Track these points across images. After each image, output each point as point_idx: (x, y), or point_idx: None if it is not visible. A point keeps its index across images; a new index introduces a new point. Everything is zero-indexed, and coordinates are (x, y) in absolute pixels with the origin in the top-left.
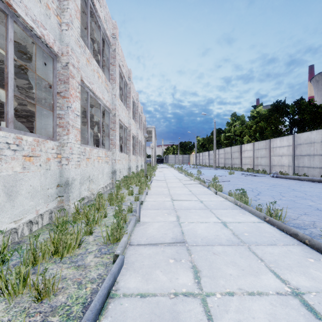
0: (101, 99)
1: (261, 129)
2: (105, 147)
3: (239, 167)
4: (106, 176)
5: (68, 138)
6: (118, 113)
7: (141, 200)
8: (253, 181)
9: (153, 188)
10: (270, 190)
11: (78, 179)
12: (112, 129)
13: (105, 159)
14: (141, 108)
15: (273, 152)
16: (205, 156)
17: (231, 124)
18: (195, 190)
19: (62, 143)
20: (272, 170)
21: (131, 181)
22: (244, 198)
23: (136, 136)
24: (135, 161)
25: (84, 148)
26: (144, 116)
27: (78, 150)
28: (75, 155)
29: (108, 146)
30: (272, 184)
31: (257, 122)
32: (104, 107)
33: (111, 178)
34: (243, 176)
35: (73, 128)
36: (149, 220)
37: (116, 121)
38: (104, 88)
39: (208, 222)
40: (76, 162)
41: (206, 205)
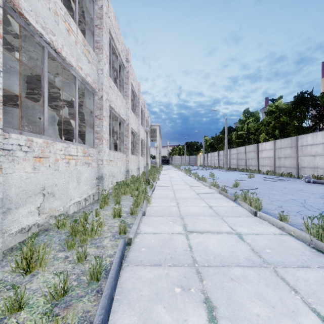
0: (75, 68)
1: (282, 125)
2: (88, 142)
3: (256, 169)
4: (87, 184)
5: None
6: (110, 99)
7: (128, 237)
8: (288, 188)
9: (155, 202)
10: None
11: None
12: (98, 117)
13: (83, 159)
14: (144, 102)
15: (302, 151)
16: (214, 156)
17: (243, 121)
18: (218, 206)
19: None
20: (300, 173)
21: (125, 189)
22: None
23: (137, 133)
24: (136, 162)
25: (27, 139)
26: (148, 113)
27: None
28: None
29: (92, 141)
30: (321, 194)
31: (276, 117)
32: (83, 84)
33: (96, 186)
34: (268, 181)
35: None
36: None
37: (105, 107)
38: (81, 53)
39: None
40: None
41: (254, 247)
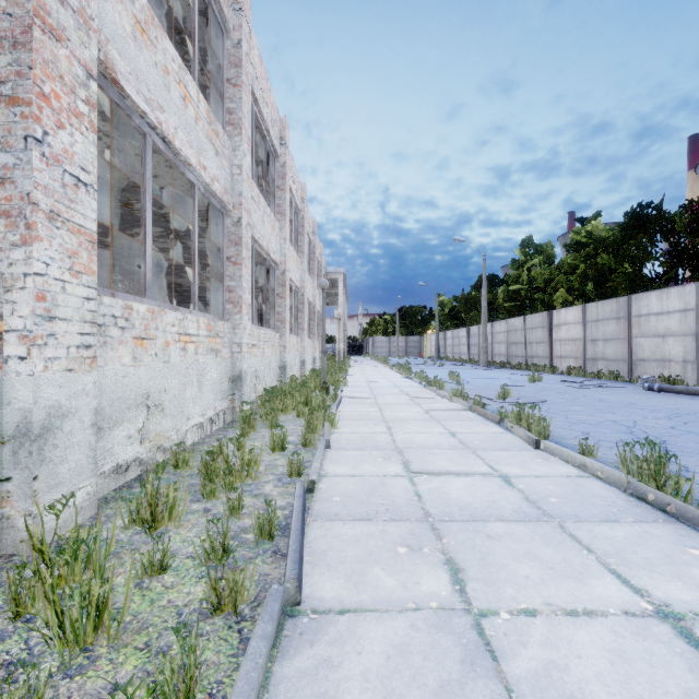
0: (196, 169)
1: (600, 273)
2: (213, 309)
3: (546, 365)
4: (213, 390)
5: (27, 258)
6: (252, 223)
7: (310, 478)
8: (606, 401)
9: (345, 425)
10: (686, 432)
11: (86, 410)
12: (232, 259)
13: (208, 343)
14: (313, 224)
15: (639, 328)
16: (459, 338)
17: (521, 264)
18: (468, 433)
19: (6, 277)
20: (636, 371)
21: (283, 402)
22: (674, 479)
23: (300, 289)
24: (298, 349)
25: (124, 305)
26: (320, 246)
27: (83, 308)
28: (69, 323)
29: (221, 306)
30: (669, 411)
31: (588, 256)
32: (207, 197)
33: (229, 395)
34: (568, 388)
35: (58, 222)
36: (340, 593)
37: (245, 239)
38: (205, 138)
39: (598, 609)
40: (75, 351)
41: (530, 495)
